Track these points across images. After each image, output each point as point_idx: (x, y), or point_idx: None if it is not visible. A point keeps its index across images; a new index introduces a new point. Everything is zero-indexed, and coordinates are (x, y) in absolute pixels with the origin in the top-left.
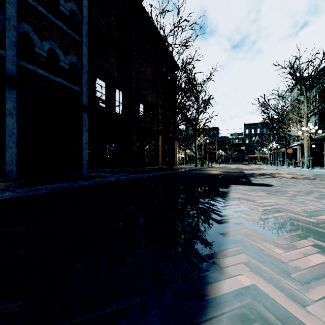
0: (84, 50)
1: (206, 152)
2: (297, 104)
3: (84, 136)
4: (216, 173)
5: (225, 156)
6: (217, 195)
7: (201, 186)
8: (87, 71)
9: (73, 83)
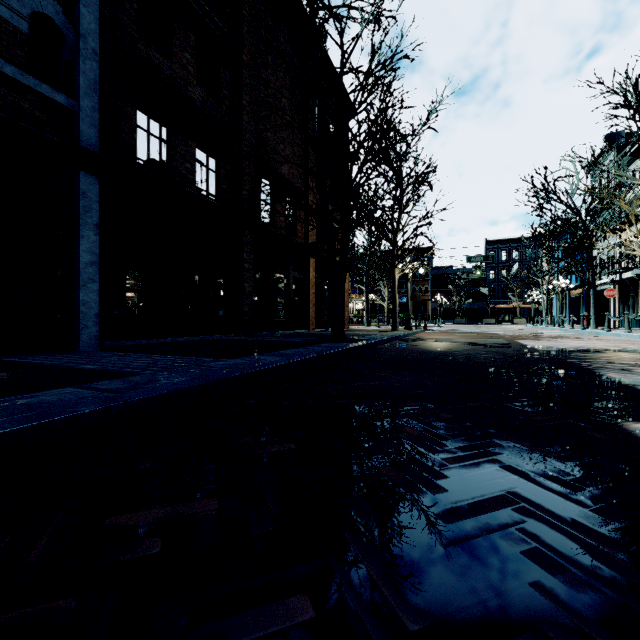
0: None
1: (416, 297)
2: (639, 180)
3: (85, 244)
4: (464, 351)
5: (446, 307)
6: None
7: (506, 439)
8: (96, 53)
9: (50, 83)
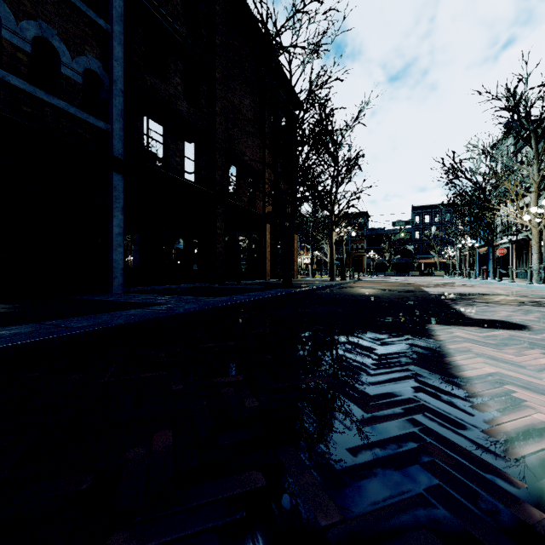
0: (115, 48)
1: (350, 254)
2: (519, 165)
3: (116, 221)
4: (376, 294)
5: (379, 262)
6: (425, 365)
7: (363, 329)
8: (122, 91)
9: (94, 114)
